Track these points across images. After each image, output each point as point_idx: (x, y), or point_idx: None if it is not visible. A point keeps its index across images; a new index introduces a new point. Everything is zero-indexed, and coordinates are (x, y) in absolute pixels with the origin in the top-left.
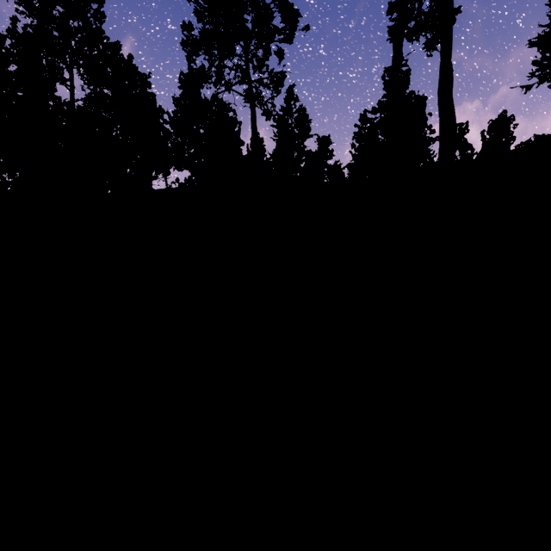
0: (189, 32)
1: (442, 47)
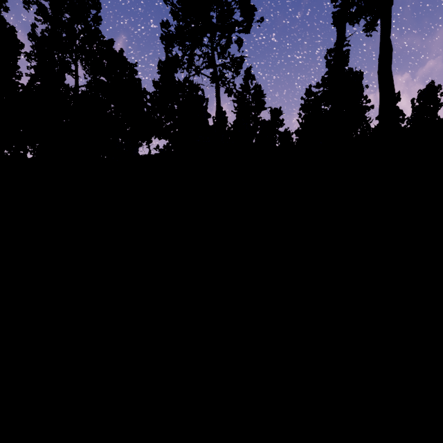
0: (167, 28)
1: (382, 27)
